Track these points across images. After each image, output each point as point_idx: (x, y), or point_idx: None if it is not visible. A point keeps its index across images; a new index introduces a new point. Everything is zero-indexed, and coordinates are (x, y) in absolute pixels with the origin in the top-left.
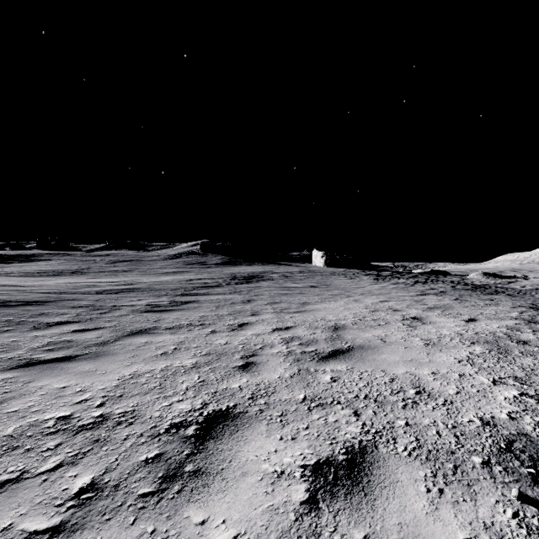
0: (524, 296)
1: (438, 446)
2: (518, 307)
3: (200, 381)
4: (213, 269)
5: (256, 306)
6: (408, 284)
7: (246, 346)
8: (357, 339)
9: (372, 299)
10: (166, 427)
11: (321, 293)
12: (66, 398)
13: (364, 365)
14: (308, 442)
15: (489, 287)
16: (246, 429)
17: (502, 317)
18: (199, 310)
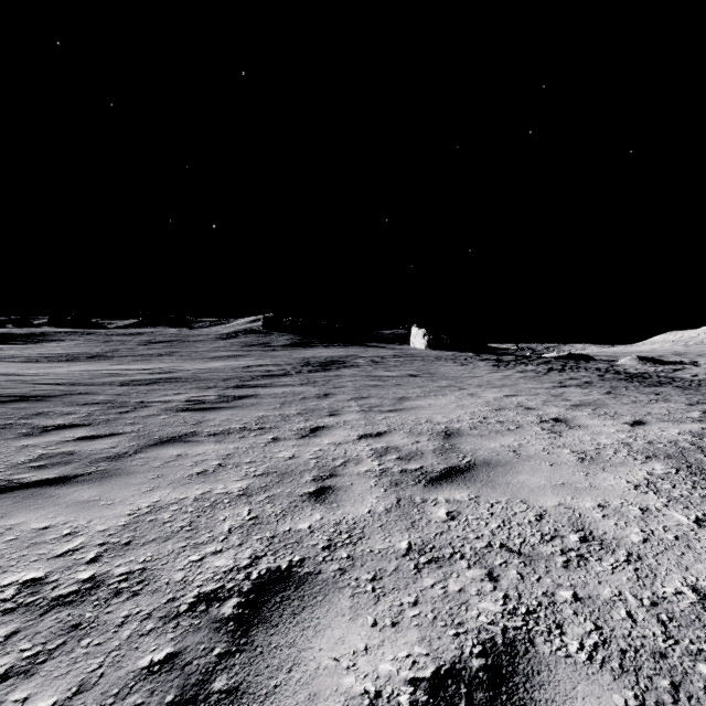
0: (699, 389)
1: (635, 642)
2: (697, 404)
3: (250, 519)
4: (279, 353)
5: (336, 403)
6: (539, 372)
7: (321, 461)
8: (479, 451)
9: (494, 392)
10: (190, 600)
11: (423, 384)
12: (43, 547)
13: (494, 493)
14: (419, 631)
15: (649, 376)
16: (317, 606)
17: (680, 419)
18: (257, 408)
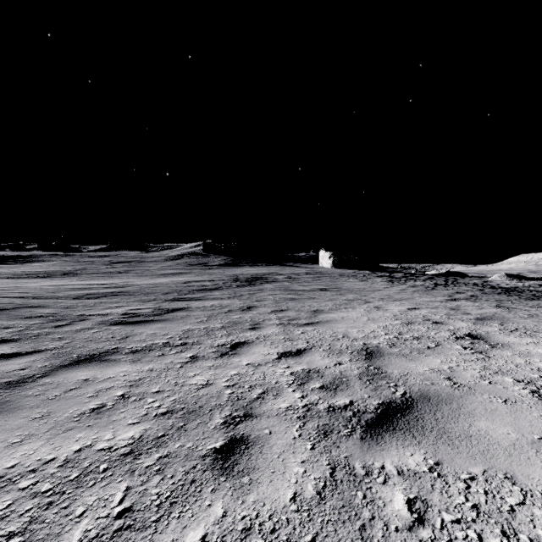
0: None
1: None
2: None
3: (119, 514)
4: (214, 271)
5: (257, 316)
6: (427, 286)
7: (236, 392)
8: (410, 378)
9: (397, 306)
10: None
11: (333, 298)
12: None
13: (458, 455)
14: None
15: (522, 290)
16: None
17: None
18: (185, 321)
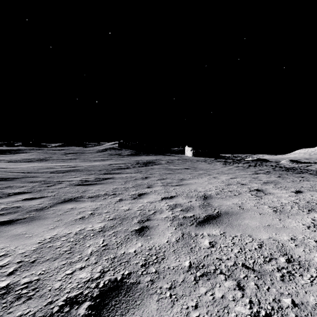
0: None
1: None
2: None
3: (103, 246)
4: (125, 158)
5: (150, 181)
6: (244, 167)
7: (142, 212)
8: (222, 206)
9: (225, 176)
10: (60, 303)
11: (192, 172)
12: None
13: (233, 230)
14: None
15: (296, 169)
16: (137, 308)
17: None
18: (113, 184)
